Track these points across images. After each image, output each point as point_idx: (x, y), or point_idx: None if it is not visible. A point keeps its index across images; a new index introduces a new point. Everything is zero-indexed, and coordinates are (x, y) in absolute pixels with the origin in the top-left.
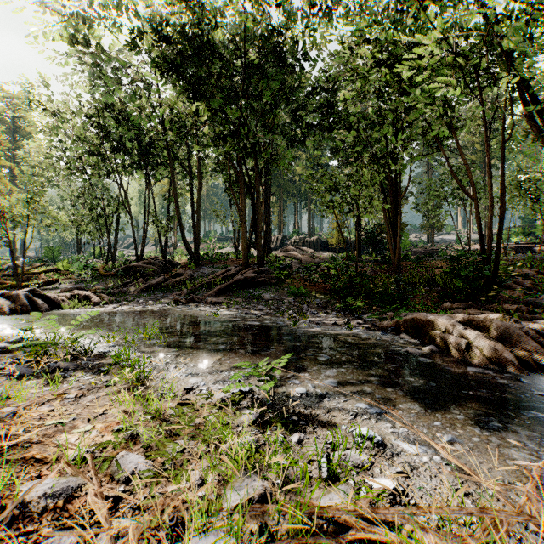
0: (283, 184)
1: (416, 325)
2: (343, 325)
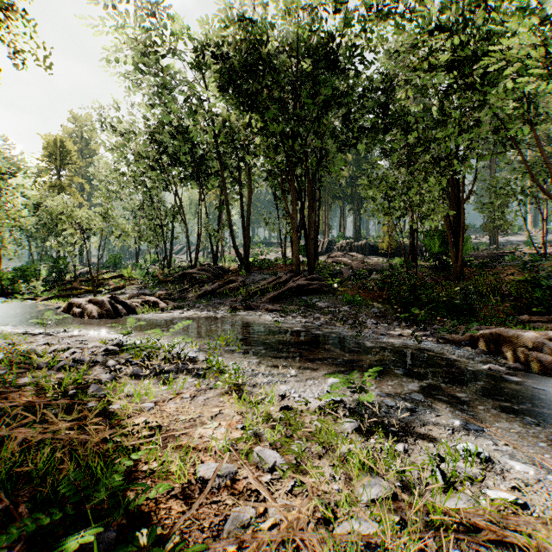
0: (328, 187)
1: (495, 341)
2: (409, 336)
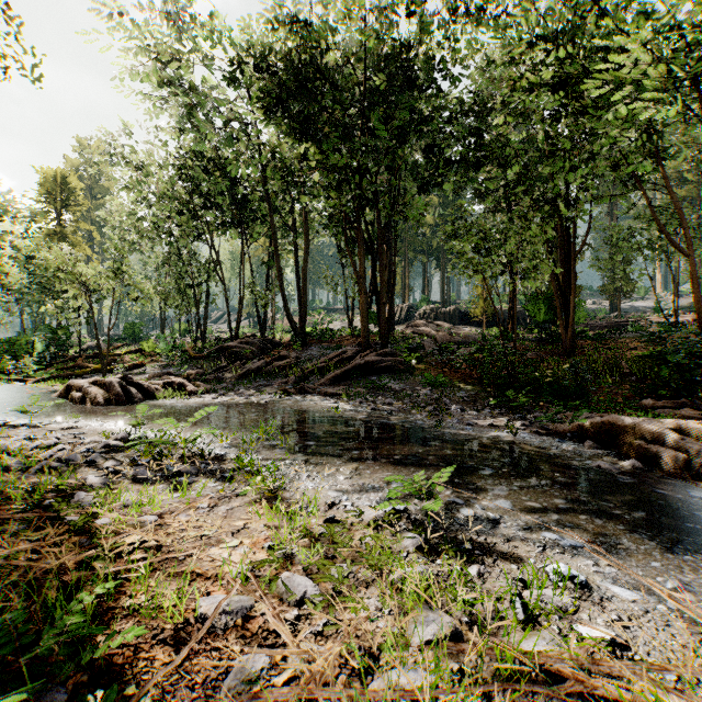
0: (408, 238)
1: (608, 432)
2: (503, 427)
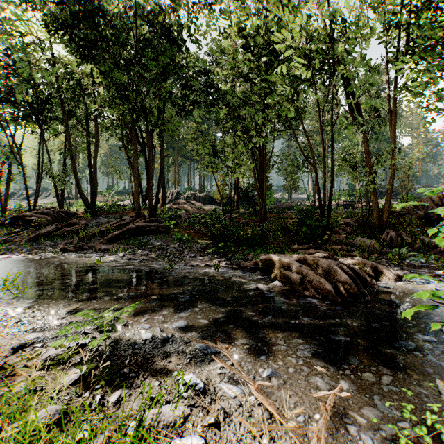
0: (178, 147)
1: (268, 265)
2: (214, 266)
